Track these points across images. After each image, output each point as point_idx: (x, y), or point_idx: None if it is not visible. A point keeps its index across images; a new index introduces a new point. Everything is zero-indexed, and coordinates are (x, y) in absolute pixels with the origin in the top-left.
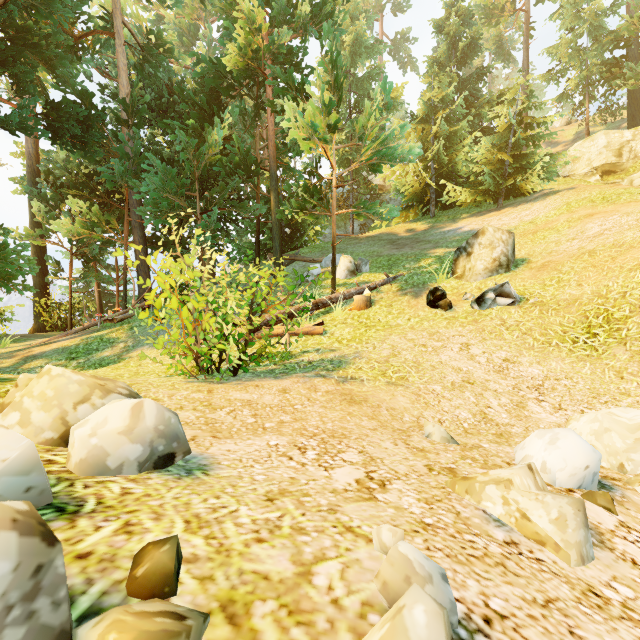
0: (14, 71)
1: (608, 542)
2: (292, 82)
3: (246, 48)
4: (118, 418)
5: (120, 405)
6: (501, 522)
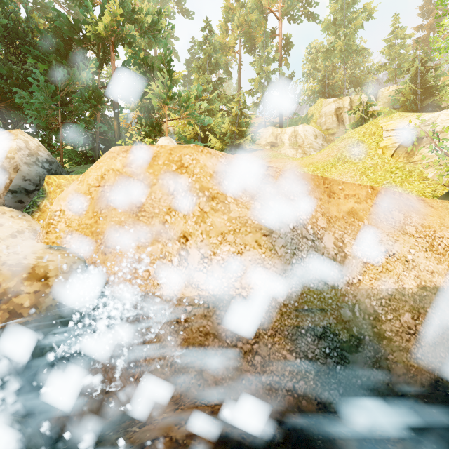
0: None
1: None
2: (144, 63)
3: (107, 27)
4: None
5: None
6: None
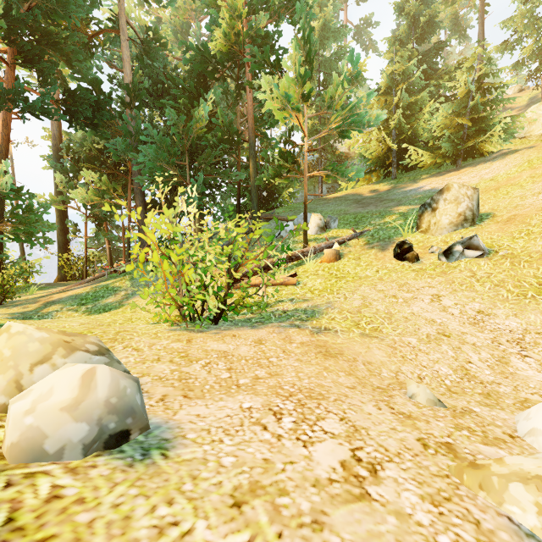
0: (39, 65)
1: None
2: (268, 59)
3: (228, 33)
4: (65, 388)
5: (70, 372)
6: (537, 538)
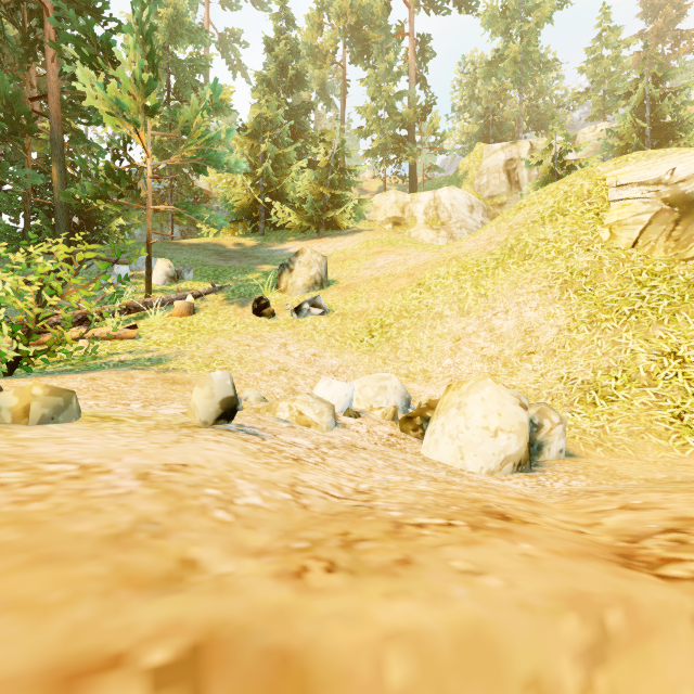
0: None
1: (348, 427)
2: (90, 34)
3: None
4: None
5: None
6: (288, 421)
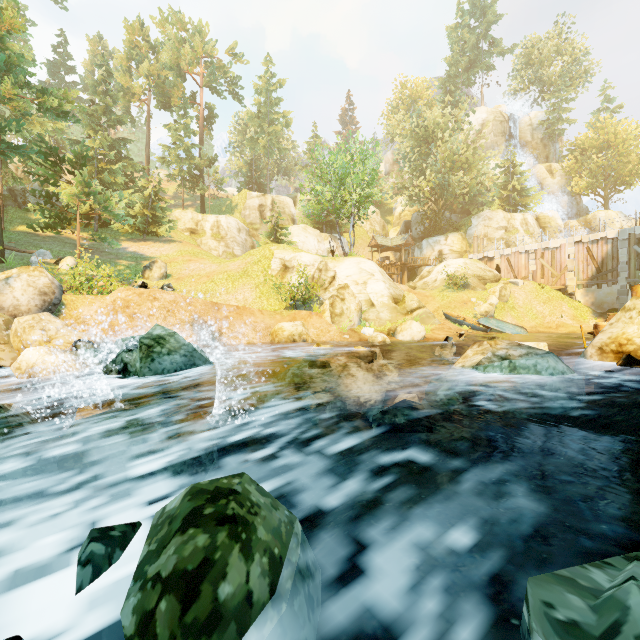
0: None
1: None
2: (53, 153)
3: None
4: None
5: None
6: None
